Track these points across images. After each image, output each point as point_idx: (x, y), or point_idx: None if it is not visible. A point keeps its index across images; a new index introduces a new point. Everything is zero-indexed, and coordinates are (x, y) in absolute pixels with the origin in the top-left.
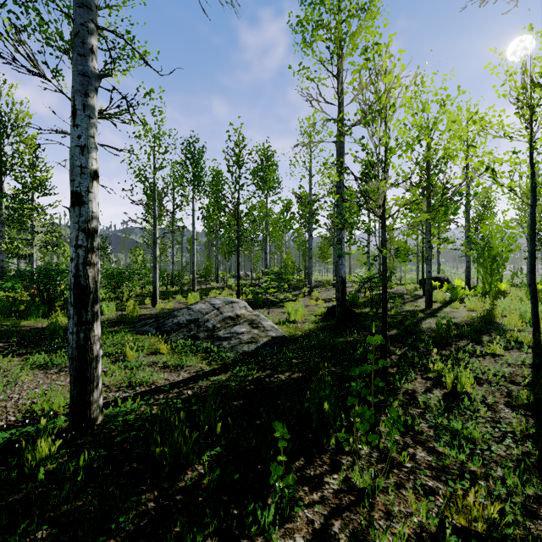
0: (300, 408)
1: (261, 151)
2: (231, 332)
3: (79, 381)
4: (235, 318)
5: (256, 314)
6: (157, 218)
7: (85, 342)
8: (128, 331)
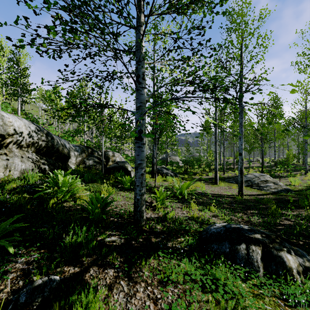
0: (296, 204)
1: (271, 99)
2: (266, 185)
3: (241, 187)
4: (266, 181)
5: (275, 180)
6: (225, 141)
7: (242, 180)
8: (224, 181)
